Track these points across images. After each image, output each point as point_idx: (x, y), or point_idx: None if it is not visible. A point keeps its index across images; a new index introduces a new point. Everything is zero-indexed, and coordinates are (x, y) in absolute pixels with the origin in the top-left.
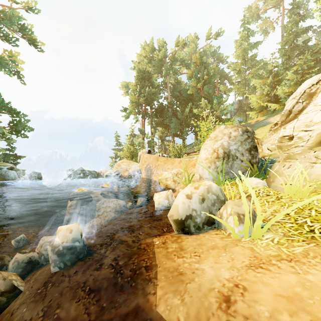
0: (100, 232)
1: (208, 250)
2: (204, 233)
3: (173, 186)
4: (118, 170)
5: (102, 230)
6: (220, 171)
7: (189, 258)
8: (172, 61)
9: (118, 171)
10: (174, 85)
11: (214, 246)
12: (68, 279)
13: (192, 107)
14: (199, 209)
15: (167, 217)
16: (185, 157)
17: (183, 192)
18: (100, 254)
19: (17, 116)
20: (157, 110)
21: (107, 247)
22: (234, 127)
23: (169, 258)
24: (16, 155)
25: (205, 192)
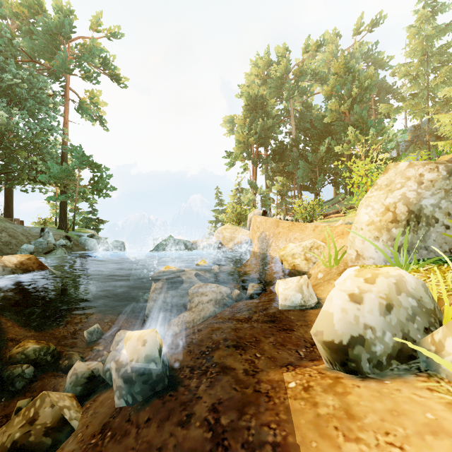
0: (191, 342)
1: (422, 434)
2: (395, 380)
3: (306, 268)
4: (219, 239)
5: (194, 339)
6: (400, 245)
7: (376, 447)
8: (298, 76)
9: (219, 242)
10: (302, 112)
11: (437, 426)
12: (135, 431)
13: (332, 142)
14: (381, 326)
15: (303, 326)
16: (321, 221)
17: (342, 288)
18: (188, 389)
19: (98, 171)
20: (275, 152)
21: (201, 375)
22: (430, 164)
23: (323, 433)
24: (98, 219)
25: (392, 292)
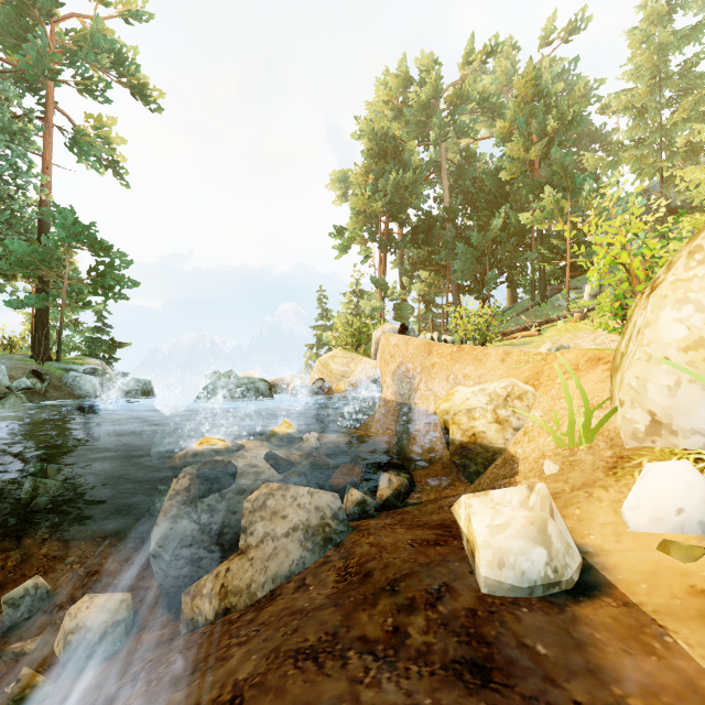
0: None
1: None
2: None
3: (499, 440)
4: (323, 376)
5: None
6: None
7: None
8: (454, 105)
9: (321, 381)
10: (460, 165)
11: None
12: None
13: (511, 213)
14: None
15: None
16: (499, 344)
17: None
18: None
19: (106, 255)
20: (417, 229)
21: None
22: None
23: None
24: (113, 341)
25: None
